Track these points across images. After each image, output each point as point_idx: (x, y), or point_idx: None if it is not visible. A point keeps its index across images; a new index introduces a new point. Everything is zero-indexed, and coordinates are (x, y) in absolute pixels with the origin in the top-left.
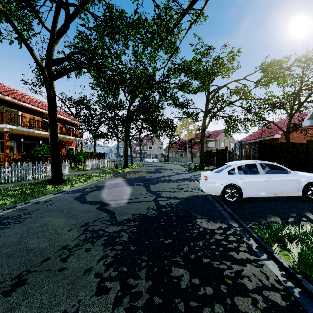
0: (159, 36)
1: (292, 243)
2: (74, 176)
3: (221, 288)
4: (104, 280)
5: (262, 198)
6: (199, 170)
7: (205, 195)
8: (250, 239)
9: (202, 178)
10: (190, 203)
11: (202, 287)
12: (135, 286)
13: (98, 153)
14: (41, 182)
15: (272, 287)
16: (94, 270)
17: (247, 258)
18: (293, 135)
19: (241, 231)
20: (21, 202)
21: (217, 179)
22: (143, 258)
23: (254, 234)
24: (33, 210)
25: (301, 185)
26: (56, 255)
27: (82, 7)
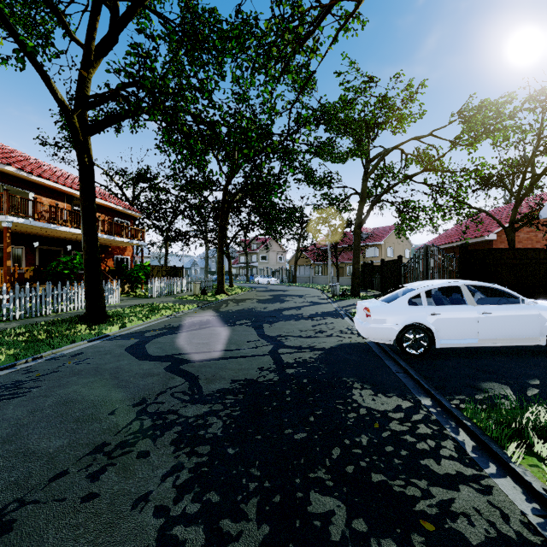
0: (281, 53)
1: (543, 440)
2: (128, 309)
3: (413, 543)
4: (172, 523)
5: (471, 349)
6: (351, 297)
7: (365, 344)
8: (458, 432)
9: (359, 313)
10: (339, 358)
11: (374, 539)
12: (235, 538)
13: (171, 267)
14: (67, 319)
15: (519, 540)
16: (154, 499)
17: (458, 473)
18: (518, 235)
19: (440, 415)
20: (27, 357)
21: (388, 314)
22: (251, 472)
23: (465, 420)
24: (46, 372)
25: (546, 325)
26: (80, 465)
27: (141, 3)
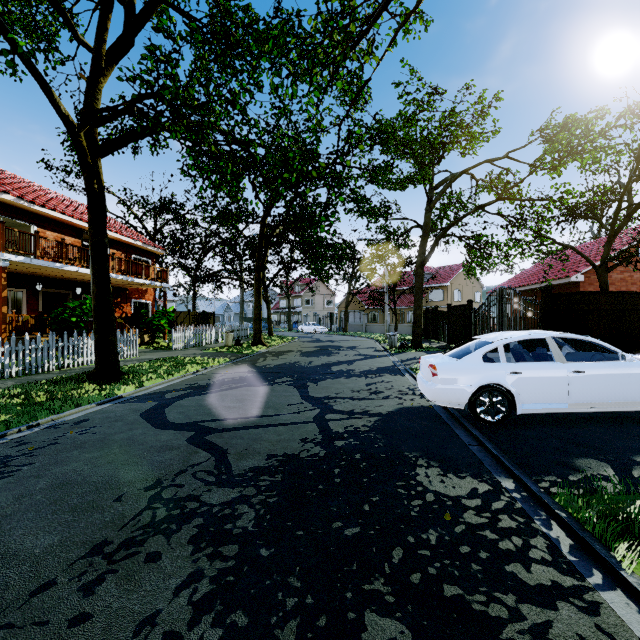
0: (329, 57)
1: None
2: (147, 364)
3: None
4: None
5: (559, 415)
6: (412, 349)
7: (430, 408)
8: (551, 526)
9: (423, 370)
10: (399, 426)
11: None
12: None
13: (200, 313)
14: (74, 376)
15: None
16: (163, 621)
17: (554, 583)
18: (610, 276)
19: (526, 502)
20: (21, 425)
21: (458, 372)
22: (289, 583)
23: (558, 510)
24: (42, 444)
25: None
26: (72, 572)
27: None
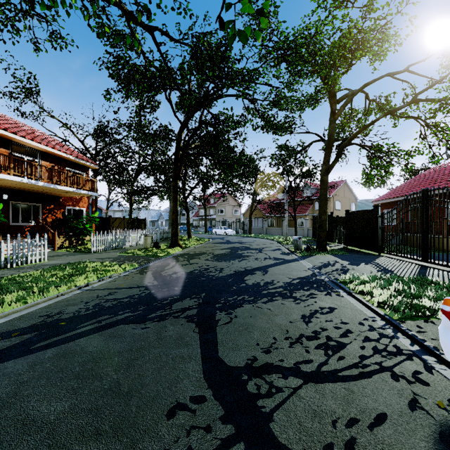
0: None
1: None
2: (39, 272)
3: None
4: None
5: None
6: (319, 252)
7: None
8: None
9: None
10: None
11: None
12: None
13: (133, 219)
14: None
15: None
16: None
17: None
18: None
19: None
20: None
21: None
22: None
23: None
24: None
25: None
26: None
27: None
